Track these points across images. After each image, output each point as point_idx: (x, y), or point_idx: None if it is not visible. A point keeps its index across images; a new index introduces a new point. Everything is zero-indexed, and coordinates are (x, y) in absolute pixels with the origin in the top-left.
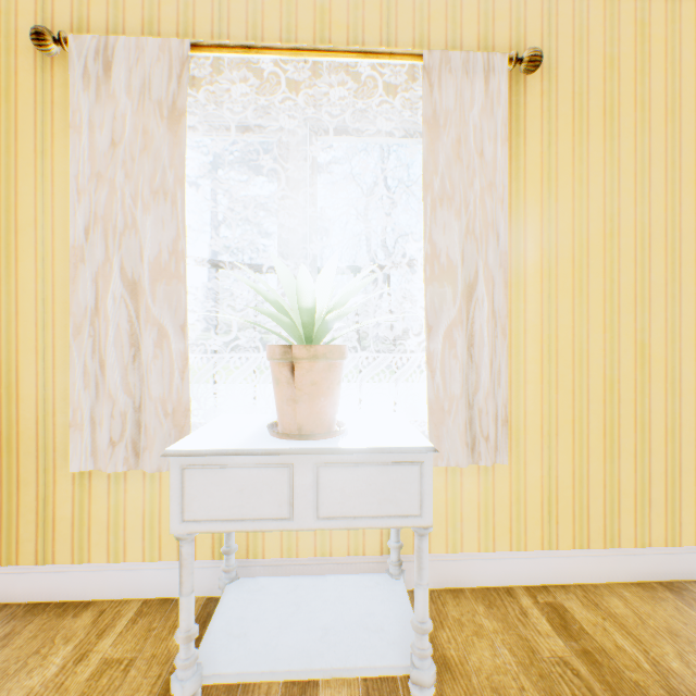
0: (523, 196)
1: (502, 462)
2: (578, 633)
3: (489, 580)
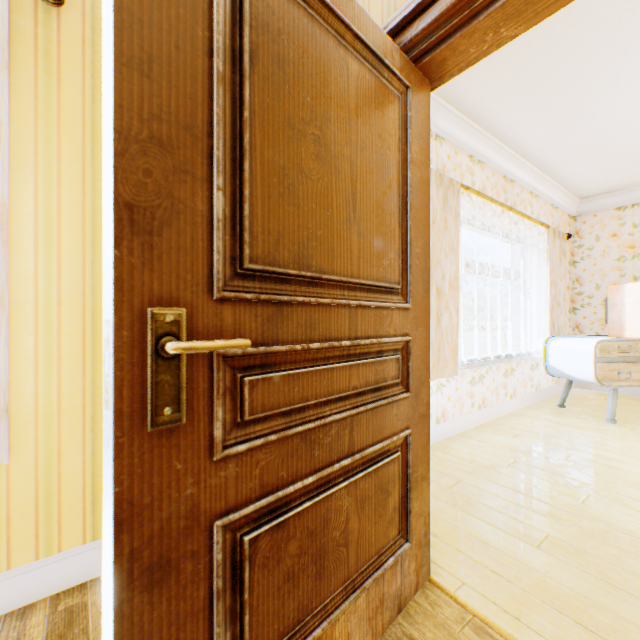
0: (58, 147)
1: (3, 462)
2: (74, 638)
3: (1, 607)
